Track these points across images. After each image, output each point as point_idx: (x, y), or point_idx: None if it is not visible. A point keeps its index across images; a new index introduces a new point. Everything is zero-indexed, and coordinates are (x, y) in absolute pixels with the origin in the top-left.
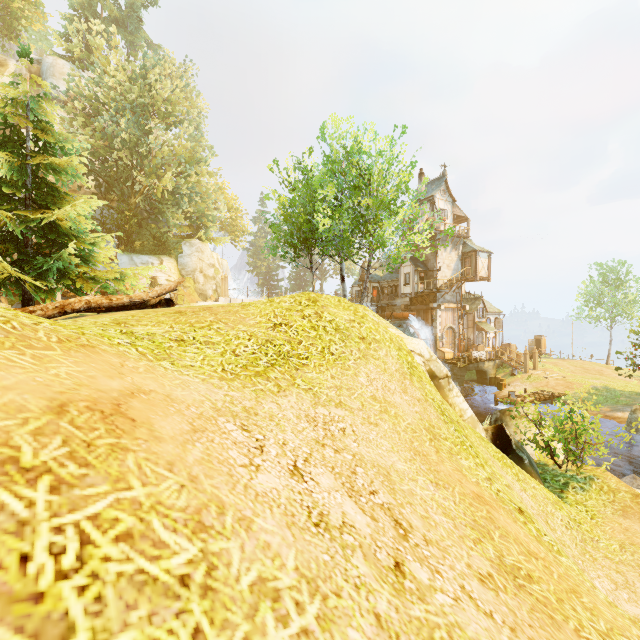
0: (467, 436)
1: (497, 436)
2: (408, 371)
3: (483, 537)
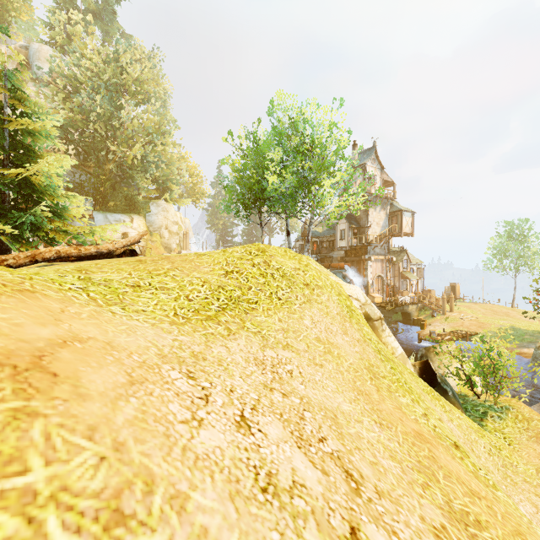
0: (401, 373)
1: (424, 371)
2: (347, 314)
3: (430, 480)
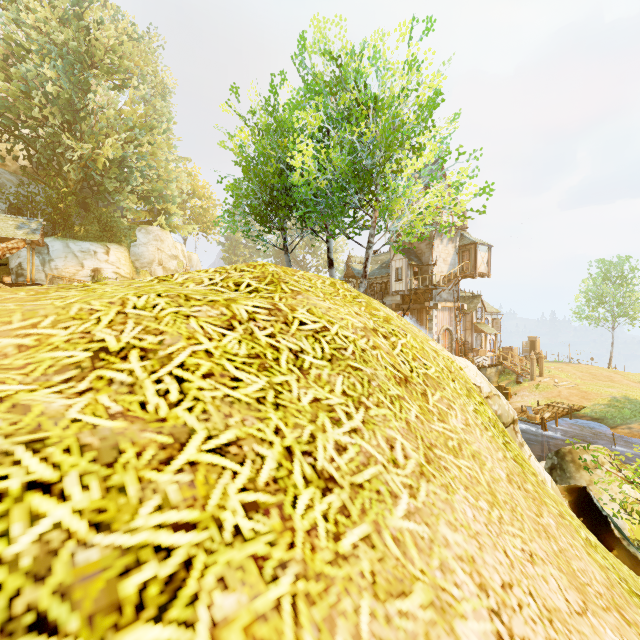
0: None
1: (578, 508)
2: (513, 459)
3: None
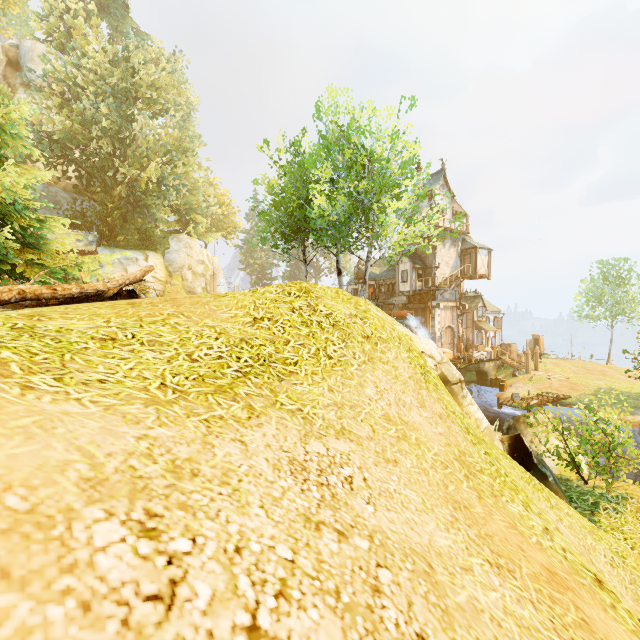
0: (497, 459)
1: (514, 448)
2: (422, 377)
3: None
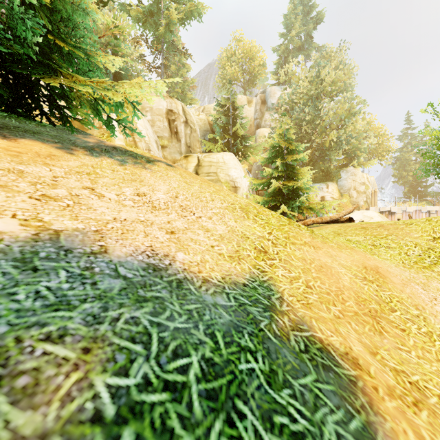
0: None
1: None
2: None
3: None
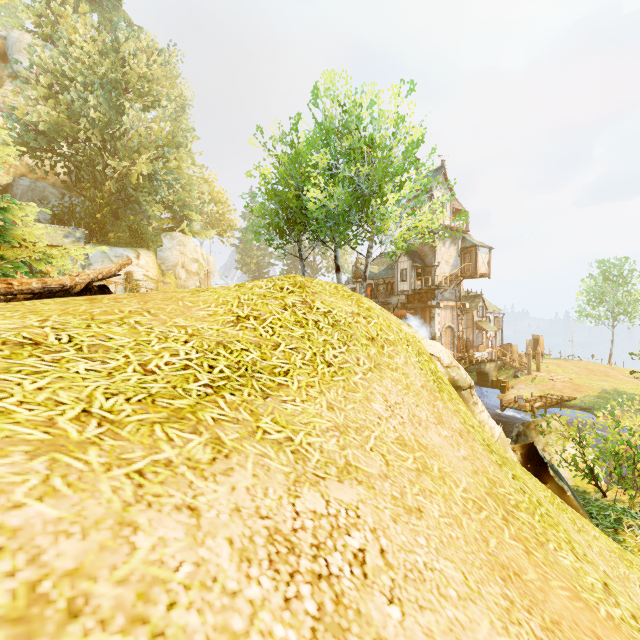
0: (524, 481)
1: (527, 458)
2: (435, 385)
3: None
